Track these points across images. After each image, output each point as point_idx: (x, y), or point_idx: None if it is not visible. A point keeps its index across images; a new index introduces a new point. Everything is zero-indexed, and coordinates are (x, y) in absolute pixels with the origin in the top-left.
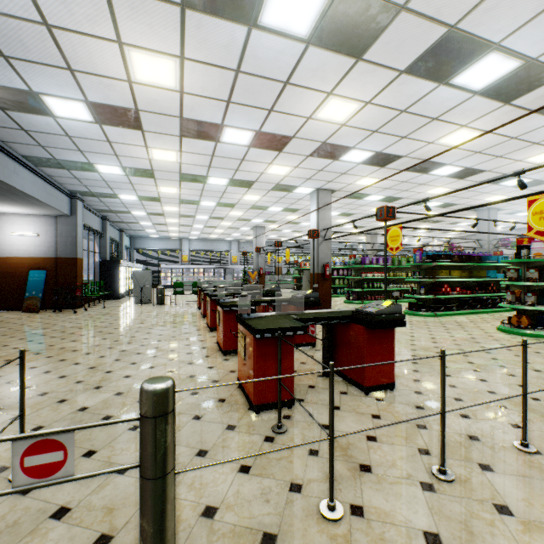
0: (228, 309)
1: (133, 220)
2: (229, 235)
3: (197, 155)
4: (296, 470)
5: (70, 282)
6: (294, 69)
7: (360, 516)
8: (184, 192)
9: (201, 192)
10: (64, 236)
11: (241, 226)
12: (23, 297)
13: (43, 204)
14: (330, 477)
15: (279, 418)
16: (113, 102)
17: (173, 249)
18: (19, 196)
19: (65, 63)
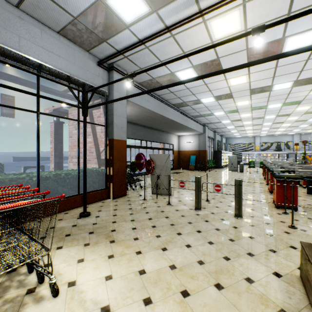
0: (272, 172)
1: (227, 130)
2: (290, 131)
3: (259, 98)
4: (285, 220)
5: (203, 160)
6: (310, 54)
7: (303, 231)
8: (254, 114)
9: (264, 112)
10: (201, 142)
11: (299, 125)
12: (188, 165)
13: (195, 131)
14: (291, 217)
15: (284, 209)
16: (222, 94)
17: (249, 143)
18: (189, 130)
19: (209, 90)
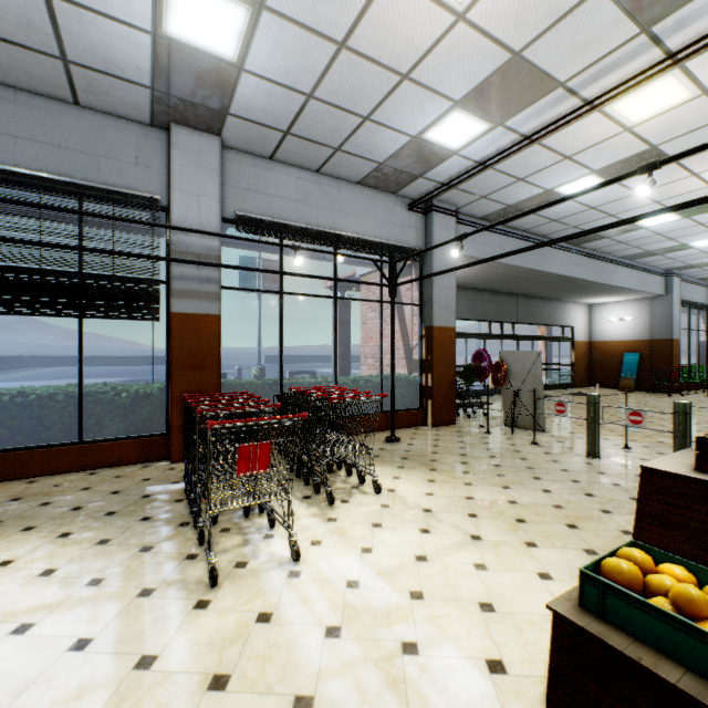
0: None
1: None
2: None
3: None
4: None
5: (663, 365)
6: None
7: None
8: None
9: None
10: (657, 318)
11: None
12: (618, 378)
13: (636, 291)
14: None
15: None
16: None
17: None
18: (616, 290)
19: (651, 201)
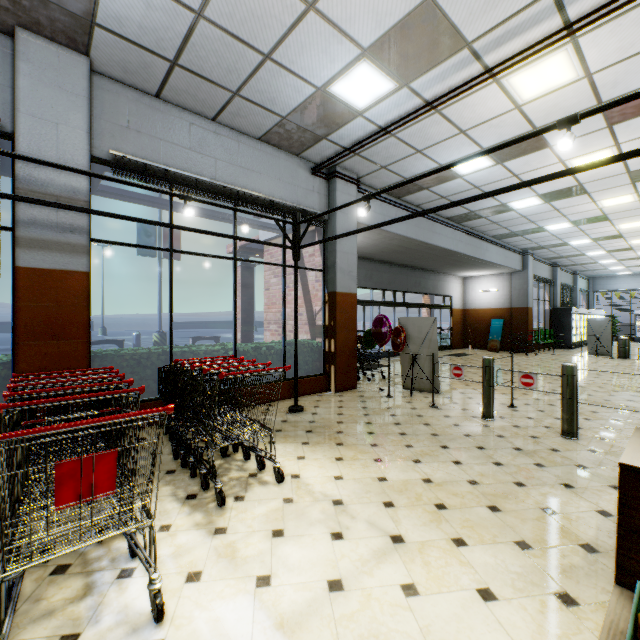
0: None
1: (587, 261)
2: None
3: None
4: None
5: (521, 329)
6: None
7: None
8: None
9: None
10: (516, 289)
11: None
12: (486, 340)
13: (502, 266)
14: None
15: None
16: (558, 188)
17: None
18: (487, 265)
19: None
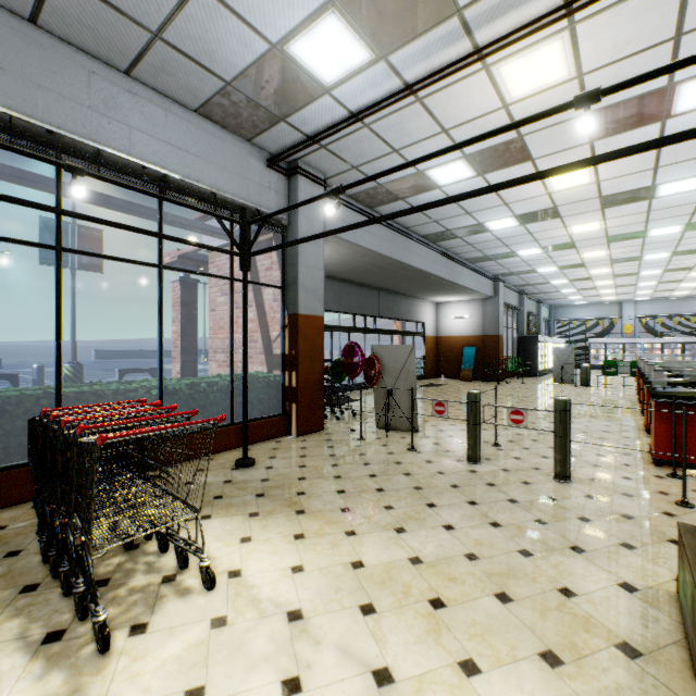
0: (650, 386)
1: (551, 289)
2: None
3: (625, 216)
4: (670, 490)
5: (492, 357)
6: None
7: None
8: (615, 252)
9: (640, 247)
10: (488, 316)
11: None
12: (459, 369)
13: (475, 292)
14: (682, 482)
15: (672, 467)
16: (534, 209)
17: (608, 317)
18: (461, 290)
19: (502, 202)
